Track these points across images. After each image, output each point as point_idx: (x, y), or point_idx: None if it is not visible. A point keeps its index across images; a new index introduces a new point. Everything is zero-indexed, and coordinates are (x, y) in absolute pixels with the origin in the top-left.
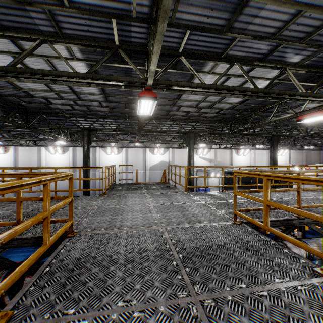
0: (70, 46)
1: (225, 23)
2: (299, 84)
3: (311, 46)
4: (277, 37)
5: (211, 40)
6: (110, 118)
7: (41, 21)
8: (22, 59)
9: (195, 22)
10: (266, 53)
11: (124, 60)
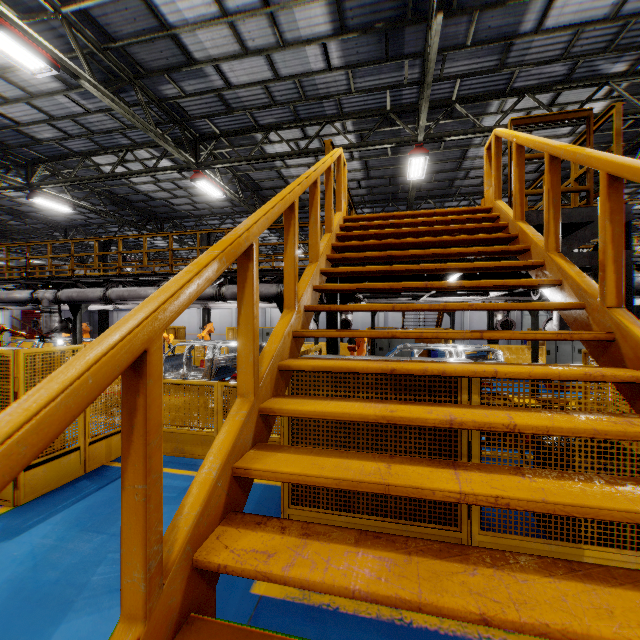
0: (347, 121)
1: (496, 63)
2: (631, 99)
3: (625, 51)
4: (569, 56)
5: (486, 80)
6: (366, 207)
7: (329, 107)
8: (312, 141)
9: (464, 71)
10: (566, 73)
11: (394, 122)
